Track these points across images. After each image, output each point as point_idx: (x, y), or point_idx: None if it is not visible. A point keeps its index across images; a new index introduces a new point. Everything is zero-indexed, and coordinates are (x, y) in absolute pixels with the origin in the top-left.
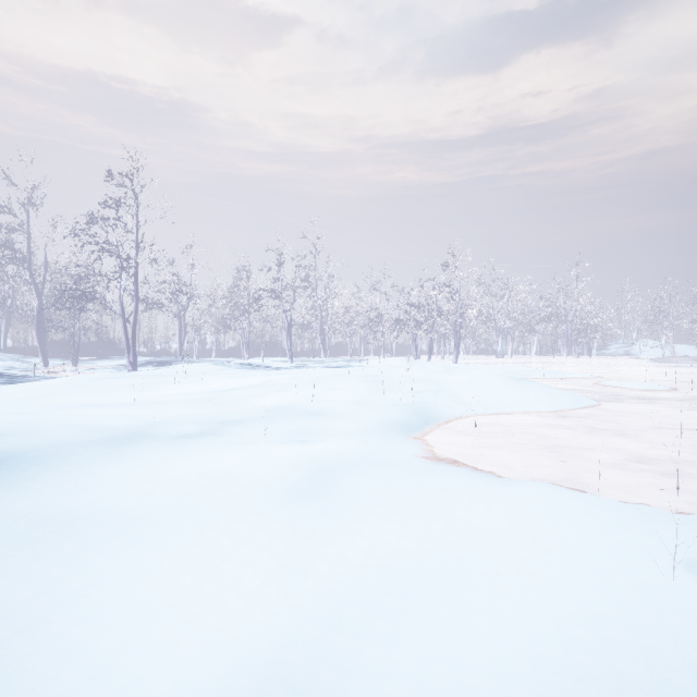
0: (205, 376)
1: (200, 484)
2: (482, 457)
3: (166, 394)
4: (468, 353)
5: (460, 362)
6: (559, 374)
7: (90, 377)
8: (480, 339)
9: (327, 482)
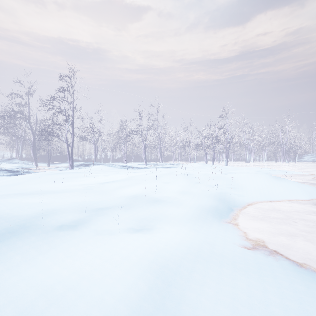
0: (101, 173)
1: (36, 311)
2: (282, 243)
3: (75, 185)
4: (230, 160)
5: (228, 165)
6: (288, 172)
7: (44, 173)
8: (237, 153)
9: (169, 299)
